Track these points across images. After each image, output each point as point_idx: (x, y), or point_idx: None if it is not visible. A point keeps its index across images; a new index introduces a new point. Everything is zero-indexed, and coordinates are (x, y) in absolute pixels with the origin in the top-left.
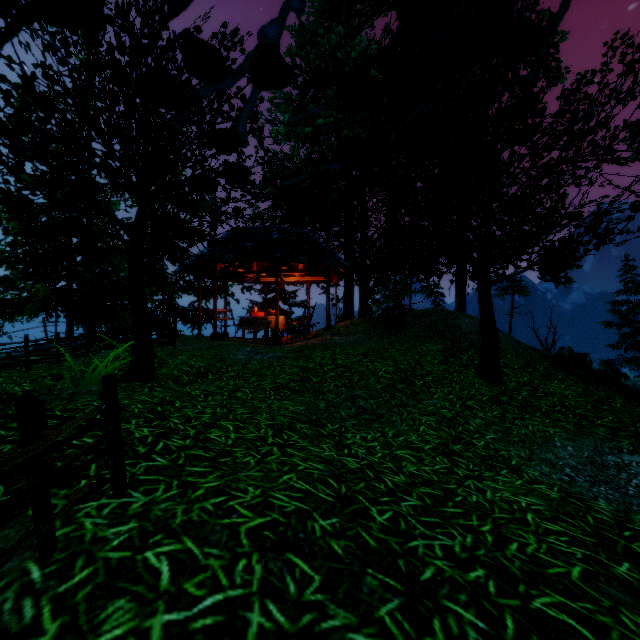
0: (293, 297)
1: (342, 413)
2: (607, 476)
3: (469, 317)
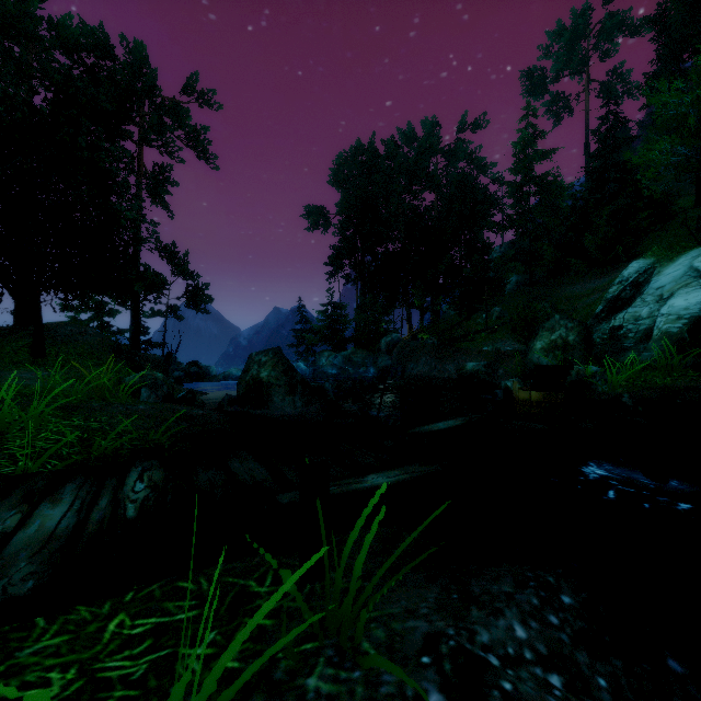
0: None
1: None
2: (8, 374)
3: (79, 327)
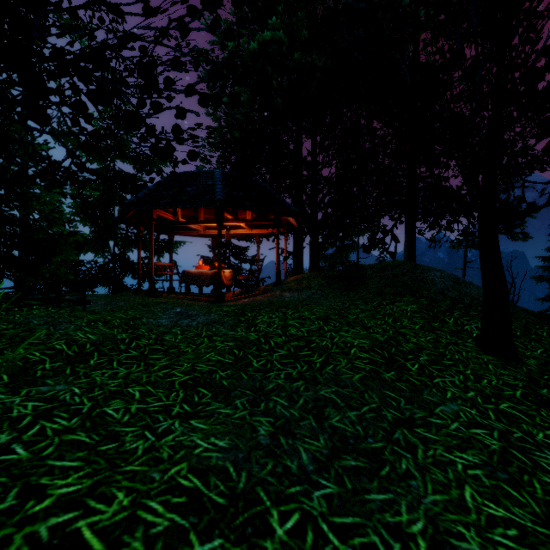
0: (244, 252)
1: (302, 454)
2: None
3: (438, 270)
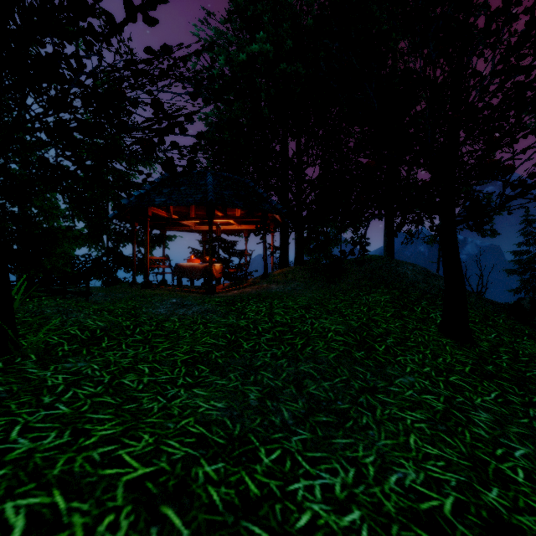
0: (232, 246)
1: (284, 413)
2: None
3: (411, 264)
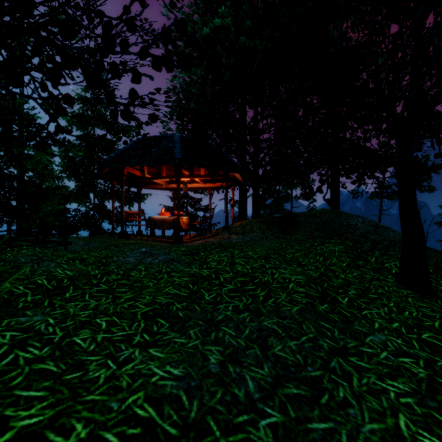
0: (199, 202)
1: (248, 382)
2: None
3: (360, 217)
